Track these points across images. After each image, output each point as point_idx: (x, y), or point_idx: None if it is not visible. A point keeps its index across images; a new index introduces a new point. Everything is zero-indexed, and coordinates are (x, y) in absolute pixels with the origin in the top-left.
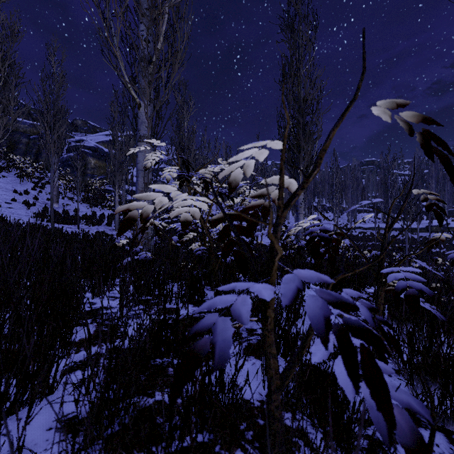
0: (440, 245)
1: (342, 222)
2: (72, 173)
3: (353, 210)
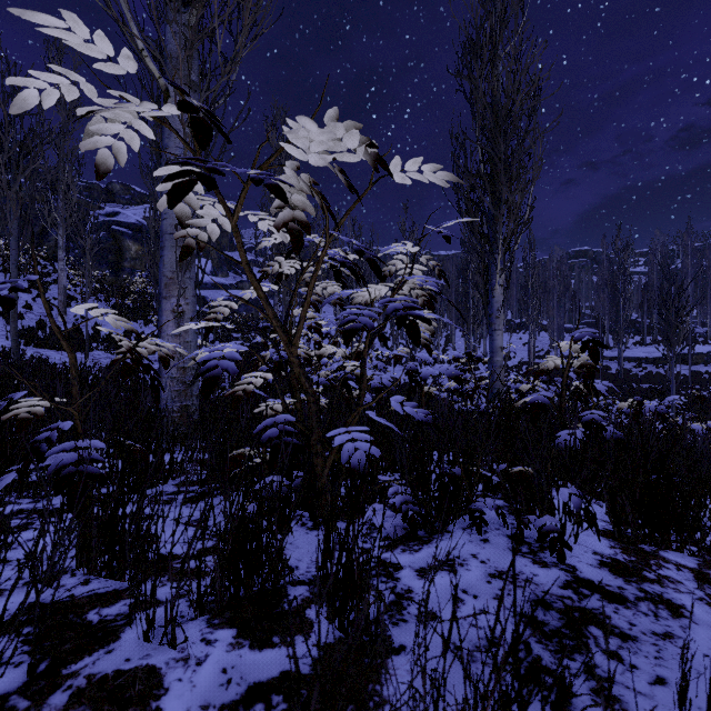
0: (706, 385)
1: (542, 348)
2: (98, 266)
3: (561, 328)
